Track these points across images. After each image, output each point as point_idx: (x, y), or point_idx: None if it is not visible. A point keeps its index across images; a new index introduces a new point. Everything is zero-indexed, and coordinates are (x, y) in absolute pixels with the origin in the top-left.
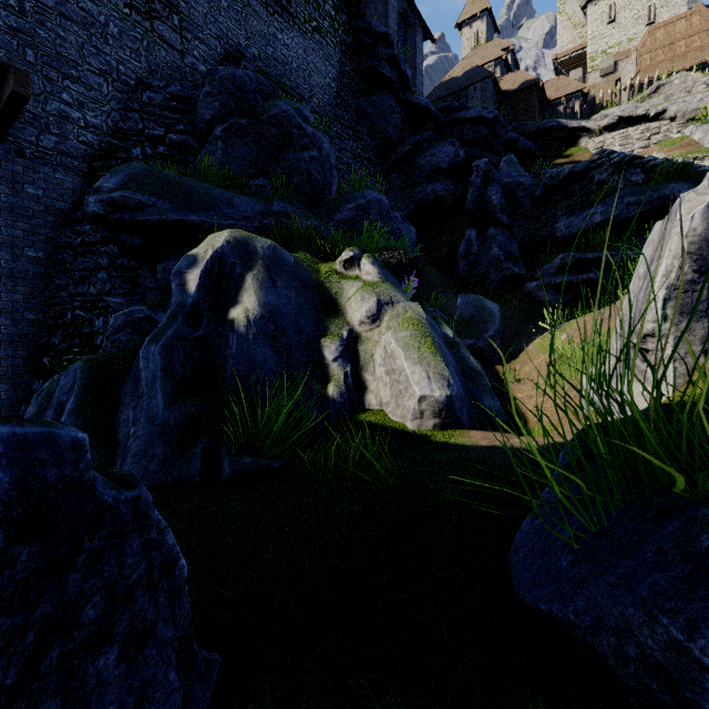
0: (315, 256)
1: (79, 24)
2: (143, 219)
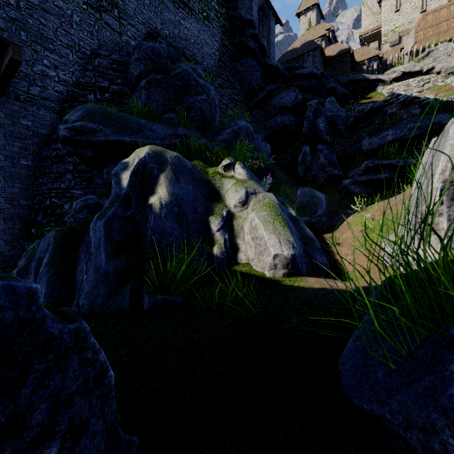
0: (205, 163)
1: (54, 16)
2: (94, 140)
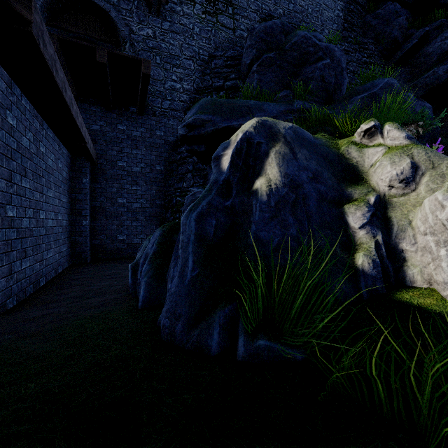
0: (331, 135)
1: (180, 34)
2: (204, 132)
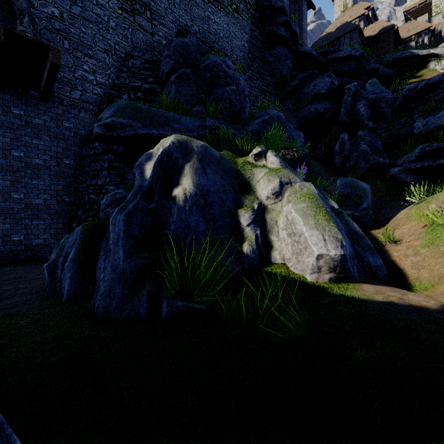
0: (234, 153)
1: (93, 23)
2: (124, 135)
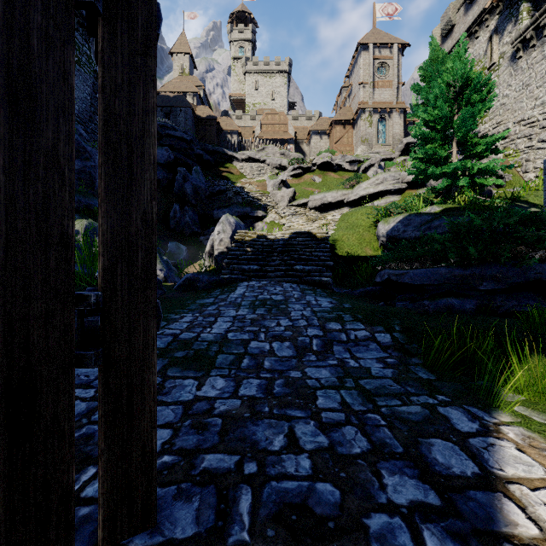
0: None
1: None
2: None
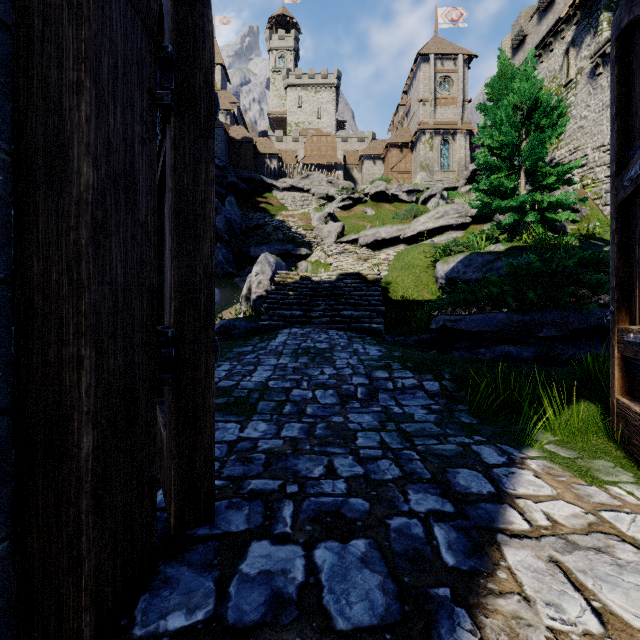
0: None
1: None
2: None
